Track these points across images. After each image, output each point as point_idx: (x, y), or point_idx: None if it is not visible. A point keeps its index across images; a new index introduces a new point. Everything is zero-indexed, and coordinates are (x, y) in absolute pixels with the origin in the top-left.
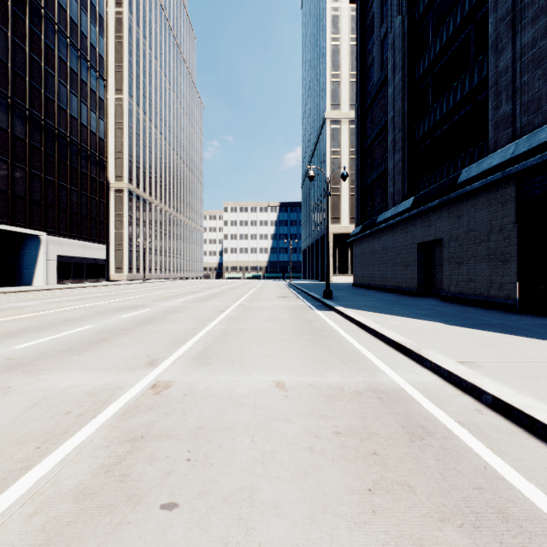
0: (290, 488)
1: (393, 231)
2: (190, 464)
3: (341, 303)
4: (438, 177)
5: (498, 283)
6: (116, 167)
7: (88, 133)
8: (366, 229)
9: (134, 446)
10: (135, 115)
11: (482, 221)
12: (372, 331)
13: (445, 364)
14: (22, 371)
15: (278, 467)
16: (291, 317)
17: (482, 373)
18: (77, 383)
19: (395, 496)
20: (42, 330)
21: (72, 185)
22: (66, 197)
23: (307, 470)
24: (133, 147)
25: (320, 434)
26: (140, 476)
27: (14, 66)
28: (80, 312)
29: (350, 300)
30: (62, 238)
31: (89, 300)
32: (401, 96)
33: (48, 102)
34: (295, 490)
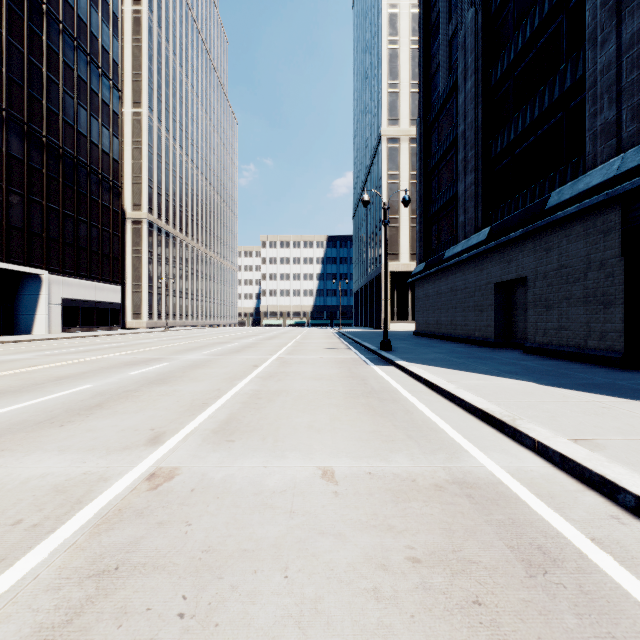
0: None
1: (464, 268)
2: (182, 625)
3: (403, 356)
4: (520, 202)
5: (599, 331)
6: (134, 194)
7: (99, 153)
8: (430, 267)
9: (100, 587)
10: (156, 133)
11: (577, 255)
12: (445, 393)
13: (554, 443)
14: None
15: (324, 633)
16: (341, 374)
17: (609, 457)
18: (45, 471)
19: None
20: (24, 391)
21: (80, 214)
22: (72, 228)
23: (371, 638)
24: (154, 170)
25: (388, 563)
26: None
27: (9, 71)
28: (80, 367)
29: (414, 352)
30: (68, 277)
31: (95, 352)
32: (474, 105)
33: (51, 116)
34: None
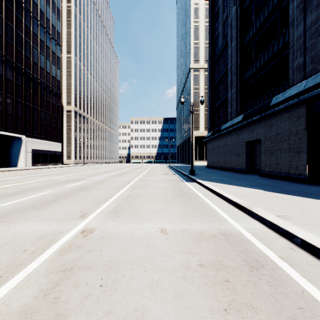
0: (170, 308)
1: (231, 134)
2: (102, 289)
3: (200, 178)
4: (258, 102)
5: (295, 165)
6: (67, 97)
7: (50, 77)
8: (214, 133)
9: (65, 275)
10: (78, 67)
11: (285, 128)
12: (220, 195)
13: (268, 217)
14: (1, 221)
15: (161, 292)
16: (170, 186)
17: (292, 223)
18: (34, 229)
19: (243, 315)
20: (18, 194)
21: (41, 107)
22: (37, 114)
23: (181, 294)
24: (77, 85)
25: (189, 266)
26: (67, 299)
27: (6, 37)
28: (43, 183)
29: (206, 176)
30: (35, 139)
31: (49, 176)
32: (235, 54)
33: (26, 59)
34: (173, 310)
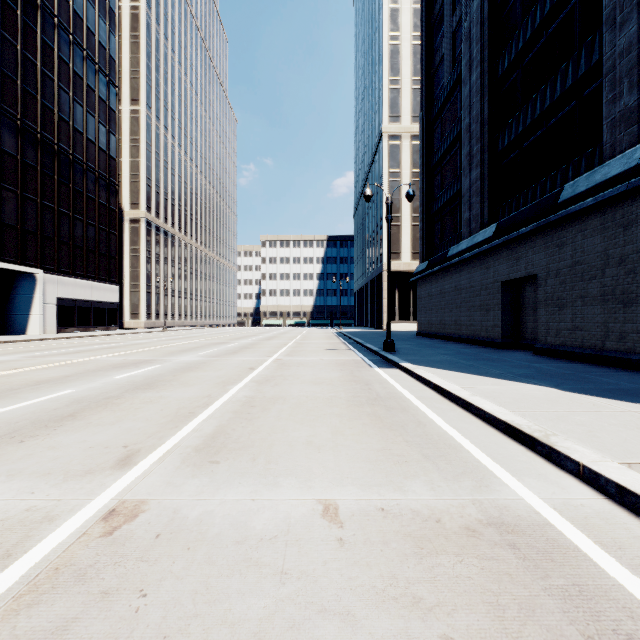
0: None
1: (469, 266)
2: None
3: (407, 358)
4: (529, 197)
5: (618, 332)
6: (132, 193)
7: (96, 151)
8: (433, 265)
9: None
10: (154, 131)
11: (594, 251)
12: (459, 400)
13: (606, 469)
14: None
15: None
16: (342, 378)
17: None
18: None
19: None
20: None
21: (76, 212)
22: (68, 227)
23: None
24: (152, 169)
25: None
26: None
27: (2, 66)
28: (65, 370)
29: (418, 353)
30: (64, 276)
31: (85, 353)
32: (479, 97)
33: (45, 112)
34: None
